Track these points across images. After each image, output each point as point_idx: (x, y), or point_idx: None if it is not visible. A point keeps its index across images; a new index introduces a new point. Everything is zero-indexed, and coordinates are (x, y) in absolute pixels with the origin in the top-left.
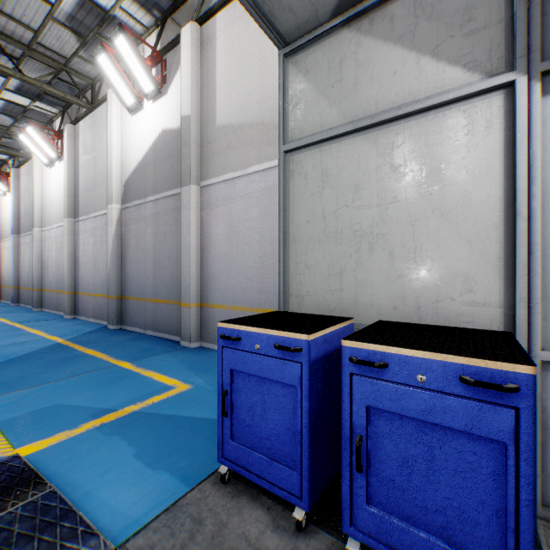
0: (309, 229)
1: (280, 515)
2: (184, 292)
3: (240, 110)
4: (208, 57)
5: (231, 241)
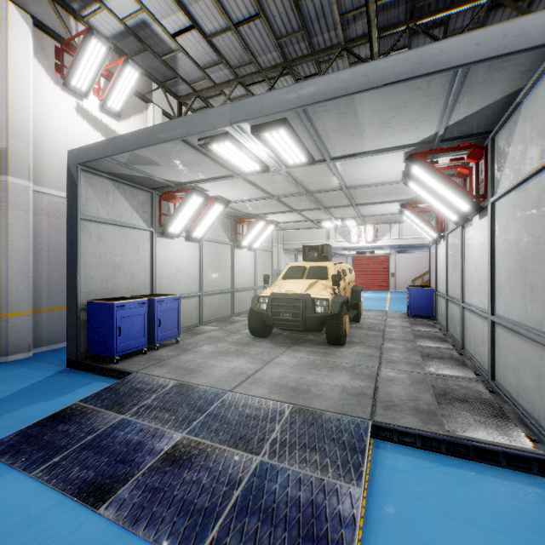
0: (93, 260)
1: (138, 356)
2: None
3: None
4: None
5: None
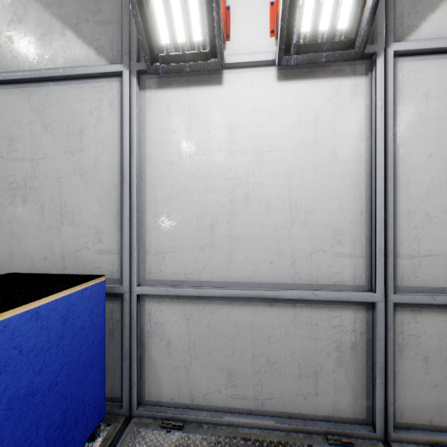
0: None
1: None
2: None
3: None
4: None
5: None
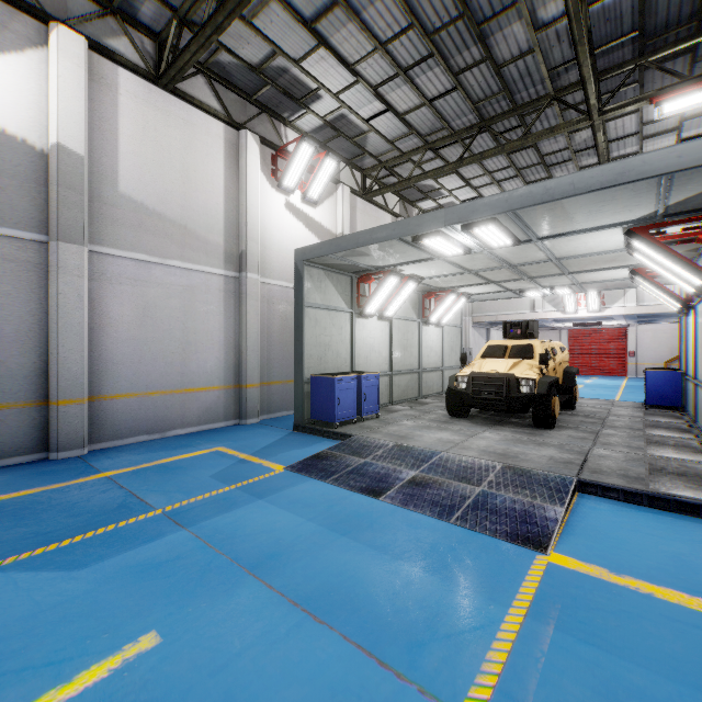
0: (312, 341)
1: (350, 425)
2: (68, 385)
3: (158, 198)
4: (103, 99)
5: (145, 326)
